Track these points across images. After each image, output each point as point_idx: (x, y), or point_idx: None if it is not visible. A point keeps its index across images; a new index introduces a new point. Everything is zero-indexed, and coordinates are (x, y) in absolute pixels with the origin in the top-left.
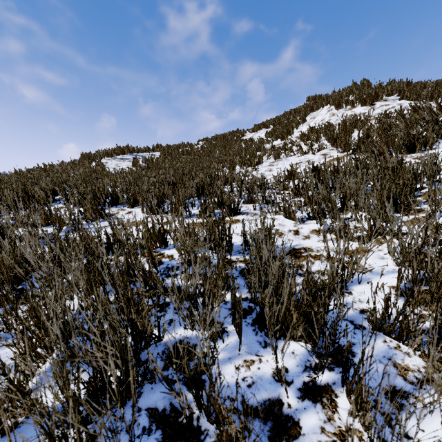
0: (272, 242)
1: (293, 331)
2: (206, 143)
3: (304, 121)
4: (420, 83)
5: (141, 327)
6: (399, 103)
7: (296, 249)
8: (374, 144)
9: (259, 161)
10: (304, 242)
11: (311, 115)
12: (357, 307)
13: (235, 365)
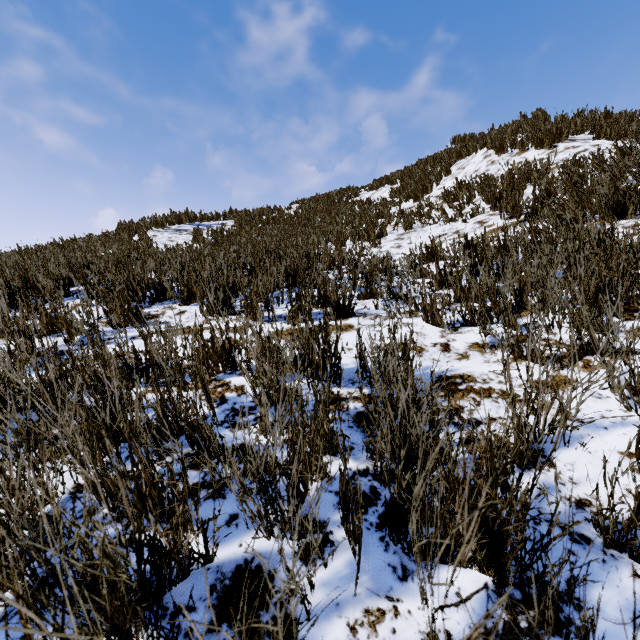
0: (412, 373)
1: (456, 550)
2: (303, 207)
3: (448, 172)
4: (625, 114)
5: (169, 543)
6: (594, 145)
7: (448, 377)
8: (562, 206)
9: (381, 232)
10: (459, 365)
11: (459, 164)
12: (568, 495)
13: (348, 622)
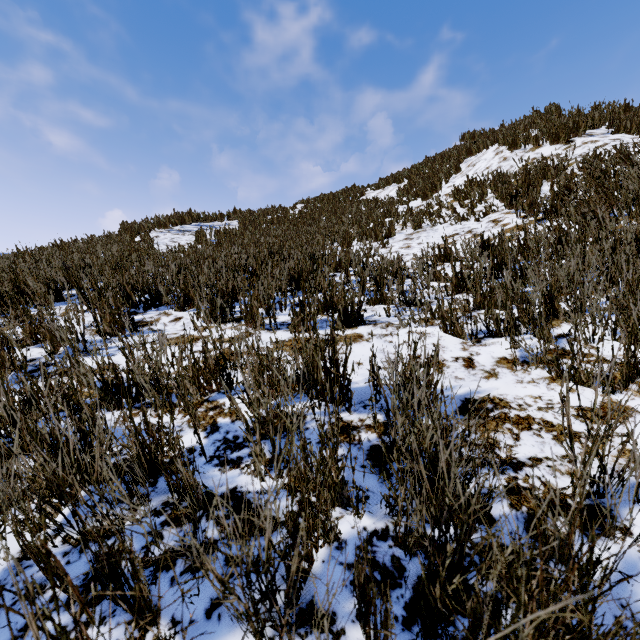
0: (445, 411)
1: None
2: (308, 207)
3: (457, 170)
4: None
5: None
6: (614, 139)
7: (475, 401)
8: (587, 202)
9: (389, 232)
10: (488, 386)
11: (469, 161)
12: None
13: None
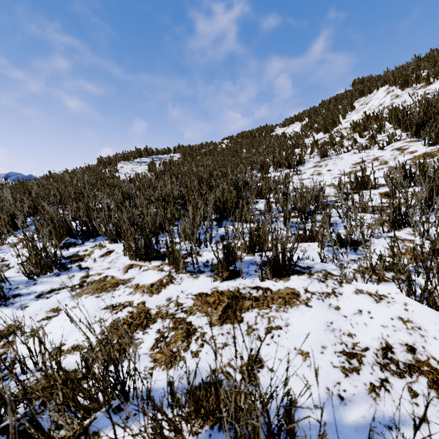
0: None
1: None
2: (231, 142)
3: (352, 108)
4: None
5: None
6: None
7: None
8: None
9: (299, 161)
10: None
11: (361, 101)
12: None
13: None
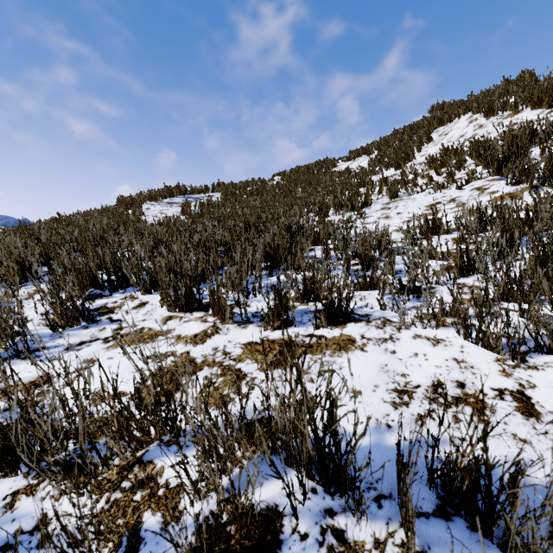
0: None
1: None
2: (284, 179)
3: (429, 139)
4: None
5: None
6: None
7: None
8: None
9: (365, 202)
10: None
11: (439, 131)
12: None
13: None
